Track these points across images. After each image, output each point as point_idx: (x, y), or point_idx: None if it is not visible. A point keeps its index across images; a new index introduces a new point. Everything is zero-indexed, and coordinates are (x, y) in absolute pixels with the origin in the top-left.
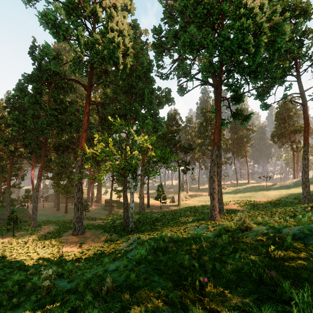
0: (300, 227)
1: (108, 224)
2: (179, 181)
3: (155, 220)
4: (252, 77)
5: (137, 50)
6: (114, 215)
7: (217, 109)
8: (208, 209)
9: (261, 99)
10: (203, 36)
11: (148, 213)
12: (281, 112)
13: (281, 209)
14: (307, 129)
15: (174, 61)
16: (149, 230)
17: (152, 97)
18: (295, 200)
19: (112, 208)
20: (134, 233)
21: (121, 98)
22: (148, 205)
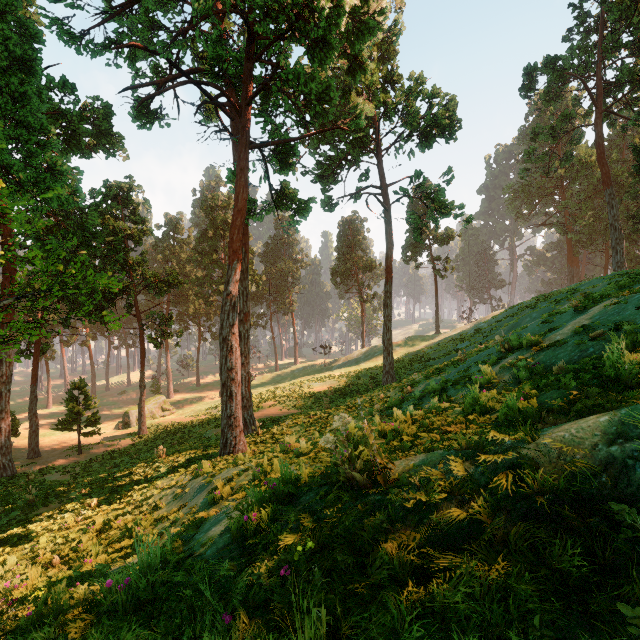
0: (606, 426)
1: None
2: (141, 367)
3: (37, 499)
4: (315, 112)
5: None
6: None
7: (241, 166)
8: (217, 426)
9: (325, 183)
10: None
11: (26, 477)
12: (346, 233)
13: (362, 398)
14: (390, 254)
15: (118, 6)
16: None
17: (32, 88)
18: (373, 381)
19: None
20: None
21: None
22: (35, 450)
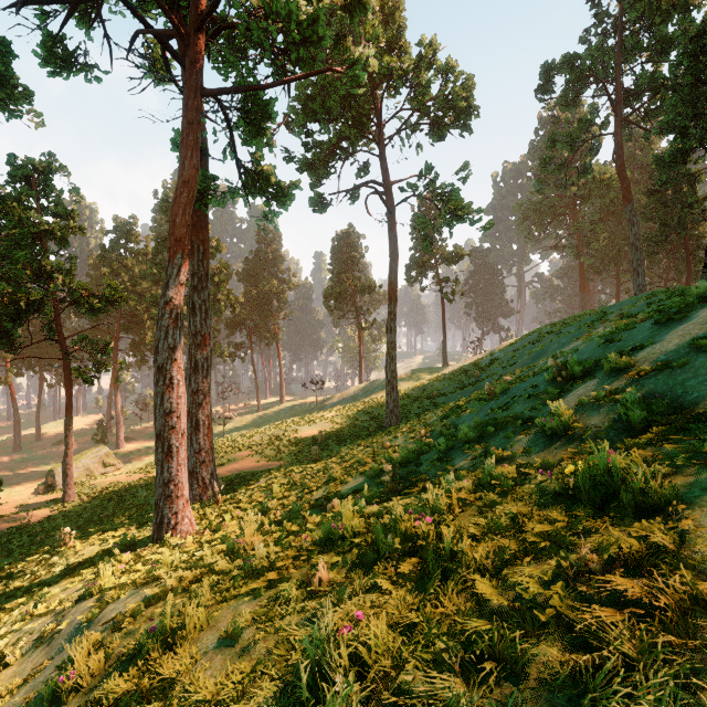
0: None
1: None
2: (67, 411)
3: None
4: (298, 59)
5: None
6: None
7: (188, 119)
8: None
9: (314, 173)
10: None
11: None
12: (341, 249)
13: (361, 446)
14: (395, 267)
15: None
16: None
17: None
18: (373, 423)
19: None
20: None
21: None
22: None
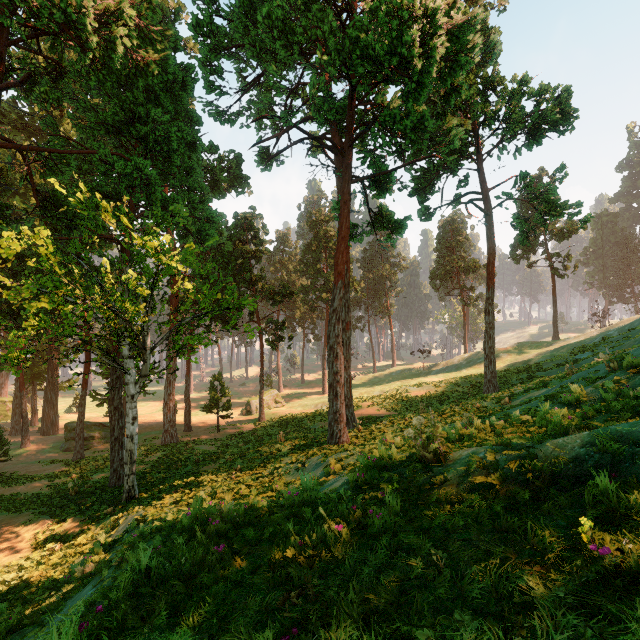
0: (585, 437)
1: (65, 490)
2: (261, 365)
3: (200, 460)
4: (410, 140)
5: (149, 20)
6: (90, 462)
7: (344, 200)
8: (322, 420)
9: (421, 196)
10: (315, 24)
11: (186, 445)
12: (446, 234)
13: (458, 405)
14: (492, 260)
15: (249, 83)
16: (181, 489)
17: (195, 159)
18: (473, 389)
19: (88, 444)
20: (137, 505)
21: (101, 144)
22: (189, 425)
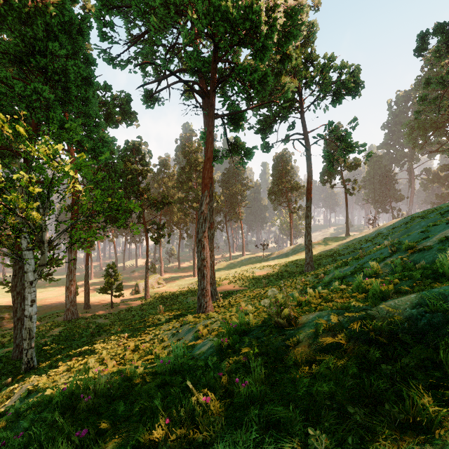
0: (413, 299)
1: None
2: (146, 256)
3: (94, 332)
4: (257, 91)
5: None
6: None
7: (209, 130)
8: (193, 295)
9: (263, 134)
10: None
11: (84, 320)
12: (278, 164)
13: (289, 281)
14: (310, 180)
15: (136, 37)
16: (75, 357)
17: (90, 93)
18: (297, 269)
19: None
20: (34, 374)
21: (3, 70)
22: (88, 304)
